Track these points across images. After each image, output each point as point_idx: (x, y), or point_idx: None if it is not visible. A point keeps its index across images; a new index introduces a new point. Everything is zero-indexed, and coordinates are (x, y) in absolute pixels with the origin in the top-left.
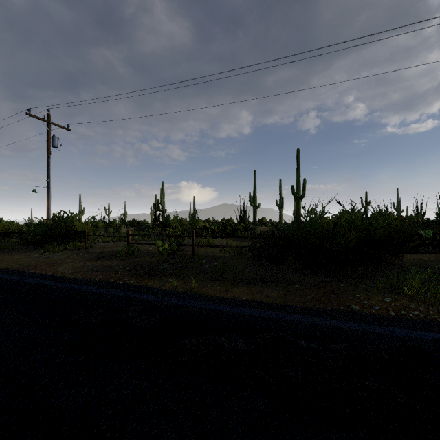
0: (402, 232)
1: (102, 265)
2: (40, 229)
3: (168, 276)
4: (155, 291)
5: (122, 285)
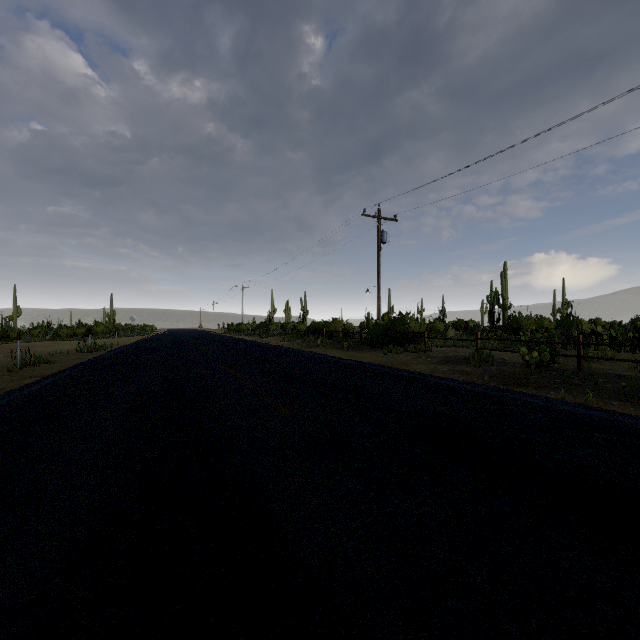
0: None
1: (455, 369)
2: (378, 329)
3: (547, 388)
4: (537, 397)
5: (494, 388)
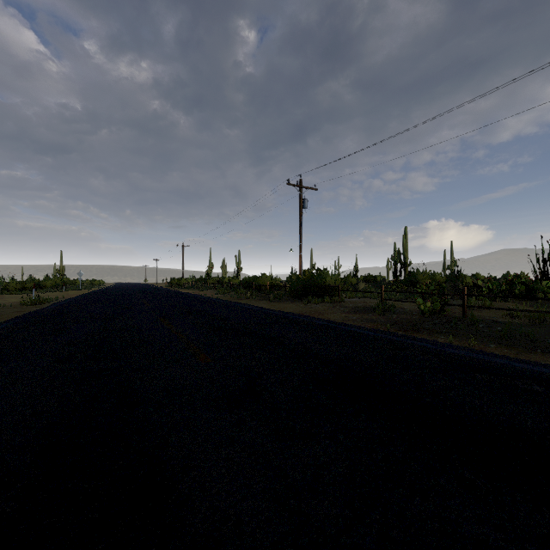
0: None
1: (363, 317)
2: (299, 283)
3: (438, 333)
4: (429, 341)
5: (395, 334)
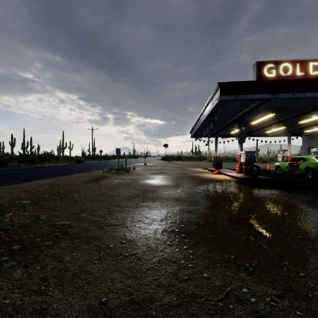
0: (9, 157)
1: None
2: None
3: None
4: None
5: None
